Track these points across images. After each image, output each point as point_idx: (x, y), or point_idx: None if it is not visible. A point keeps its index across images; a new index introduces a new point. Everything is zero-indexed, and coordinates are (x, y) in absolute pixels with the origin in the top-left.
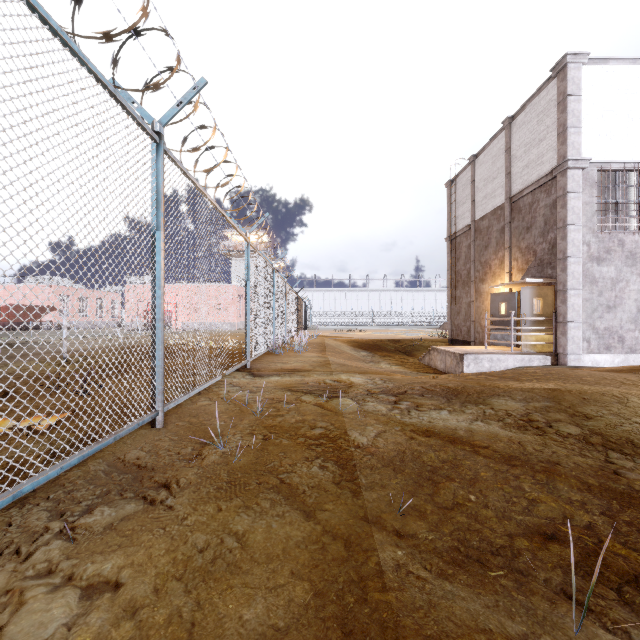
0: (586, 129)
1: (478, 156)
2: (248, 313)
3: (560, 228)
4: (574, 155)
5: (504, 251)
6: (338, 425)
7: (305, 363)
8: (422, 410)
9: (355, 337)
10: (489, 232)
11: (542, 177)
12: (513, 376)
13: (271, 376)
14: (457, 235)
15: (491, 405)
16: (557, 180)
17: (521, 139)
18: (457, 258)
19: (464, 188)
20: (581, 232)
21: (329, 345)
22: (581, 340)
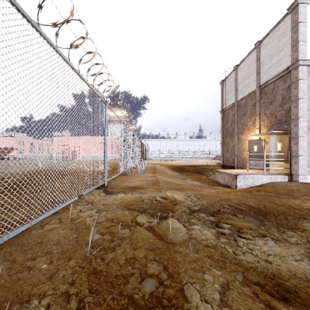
0: (309, 42)
1: (239, 65)
2: (105, 150)
3: (293, 101)
4: (302, 57)
5: (255, 116)
6: (171, 271)
7: (143, 182)
8: (247, 238)
9: (171, 164)
10: (246, 106)
11: (281, 72)
12: (285, 193)
13: (118, 193)
14: (226, 109)
15: (308, 232)
16: (291, 73)
17: (266, 52)
18: (226, 121)
19: (231, 83)
20: (306, 103)
21: (158, 168)
22: (306, 166)
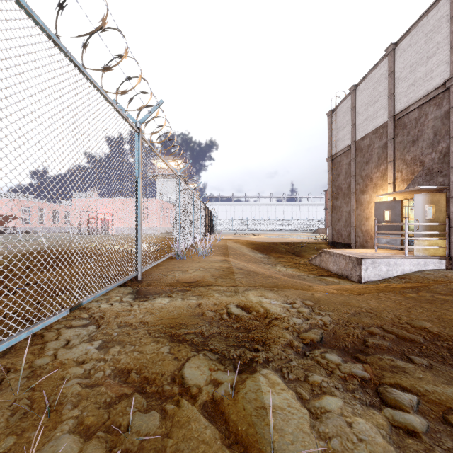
0: None
1: (359, 85)
2: (138, 216)
3: None
4: None
5: (386, 164)
6: None
7: (206, 272)
8: None
9: (252, 240)
10: (370, 149)
11: (432, 91)
12: None
13: (158, 297)
14: (338, 155)
15: None
16: (451, 91)
17: (406, 61)
18: (337, 174)
19: (344, 115)
20: None
21: (231, 247)
22: None
